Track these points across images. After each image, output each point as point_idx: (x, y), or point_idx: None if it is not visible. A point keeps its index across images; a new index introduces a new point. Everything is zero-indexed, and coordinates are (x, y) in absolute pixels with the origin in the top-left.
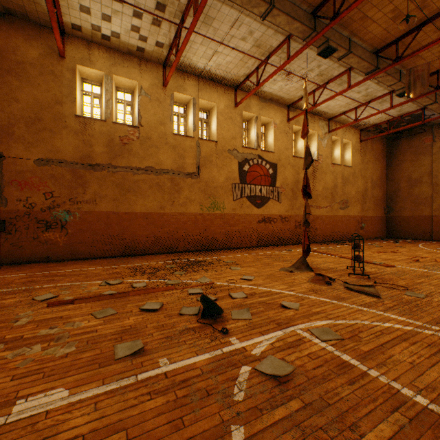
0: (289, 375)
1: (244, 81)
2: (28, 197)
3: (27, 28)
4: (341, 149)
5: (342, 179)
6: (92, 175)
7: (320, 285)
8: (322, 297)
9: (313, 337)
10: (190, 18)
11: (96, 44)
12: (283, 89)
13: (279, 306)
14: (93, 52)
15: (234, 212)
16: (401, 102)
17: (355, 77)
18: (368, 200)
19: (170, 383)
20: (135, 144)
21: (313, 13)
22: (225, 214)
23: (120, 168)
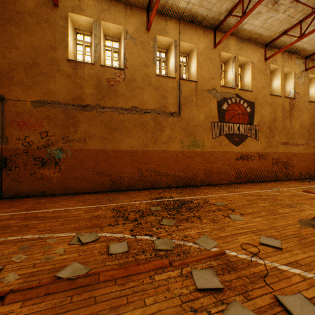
0: None
1: (225, 18)
2: (26, 136)
3: None
4: None
5: None
6: (82, 115)
7: None
8: None
9: None
10: None
11: None
12: (265, 23)
13: None
14: (83, 0)
15: (212, 150)
16: None
17: None
18: None
19: None
20: (121, 86)
21: None
22: (205, 152)
23: (107, 108)
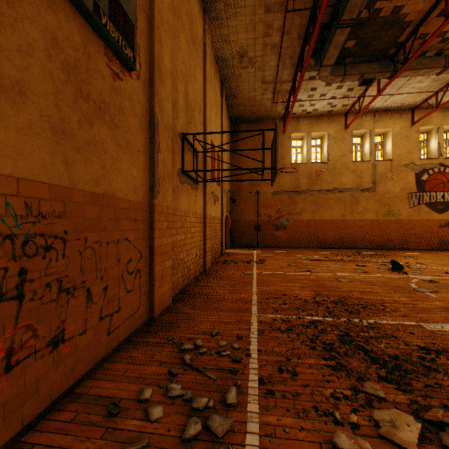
0: (436, 282)
1: (421, 103)
2: (268, 212)
3: (268, 123)
4: None
5: None
6: (299, 198)
7: None
8: None
9: None
10: (371, 87)
11: (301, 117)
12: None
13: (442, 273)
14: (299, 123)
15: (409, 218)
16: None
17: None
18: None
19: (384, 277)
20: (325, 174)
21: None
22: (400, 220)
23: (315, 191)
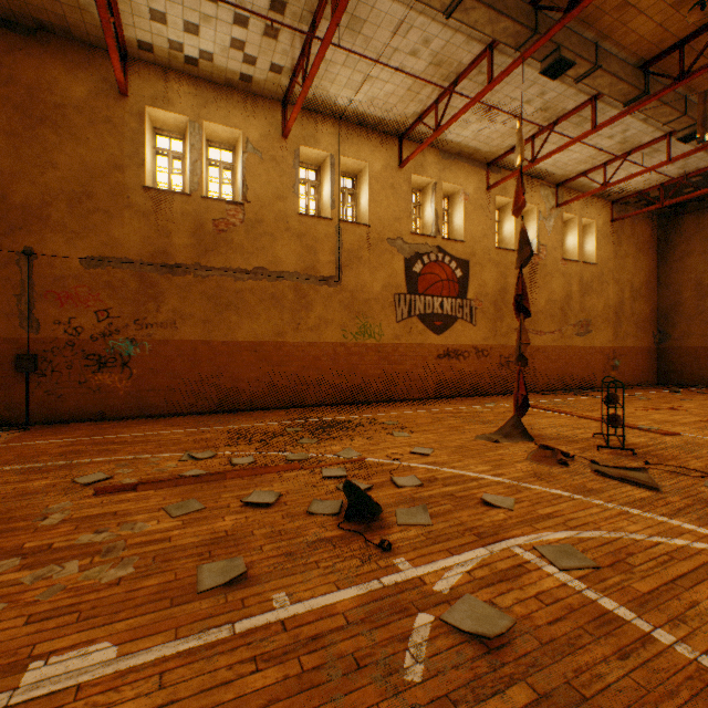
0: (504, 634)
1: (414, 124)
2: (71, 318)
3: (70, 51)
4: (578, 235)
5: (579, 286)
6: (170, 282)
7: (548, 466)
8: (553, 487)
9: (543, 563)
10: (325, 22)
11: (176, 72)
12: (480, 135)
13: (479, 503)
14: (171, 86)
15: (397, 341)
16: (686, 151)
17: (605, 111)
18: (625, 320)
19: (291, 642)
20: (238, 232)
21: (534, 2)
22: (383, 345)
23: (214, 270)
